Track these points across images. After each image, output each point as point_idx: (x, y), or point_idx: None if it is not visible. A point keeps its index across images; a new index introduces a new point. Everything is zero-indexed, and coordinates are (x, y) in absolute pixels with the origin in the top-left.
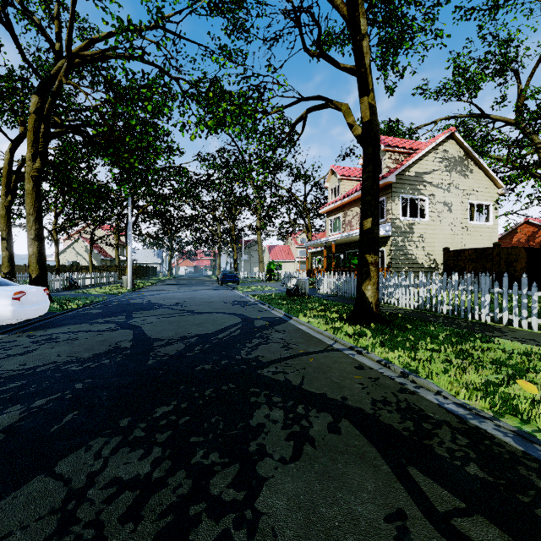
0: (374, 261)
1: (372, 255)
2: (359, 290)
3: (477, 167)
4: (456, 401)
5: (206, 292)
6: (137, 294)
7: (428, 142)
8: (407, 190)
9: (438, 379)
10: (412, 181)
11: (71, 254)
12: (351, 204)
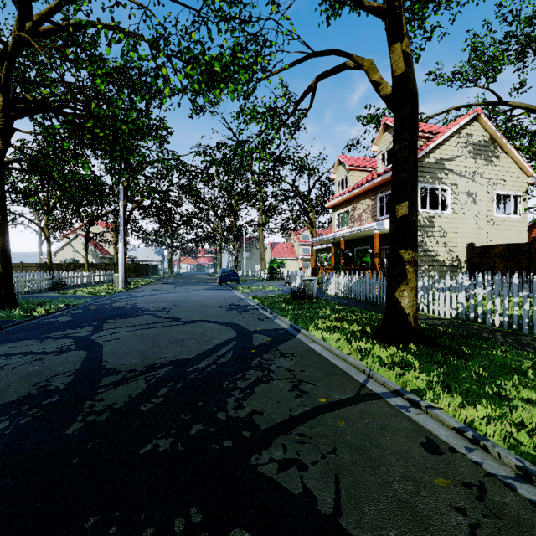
0: (411, 259)
1: (409, 251)
2: (391, 297)
3: (504, 154)
4: None
5: (202, 293)
6: (126, 295)
7: (451, 125)
8: (426, 179)
9: None
10: (433, 168)
11: (69, 251)
12: (361, 197)
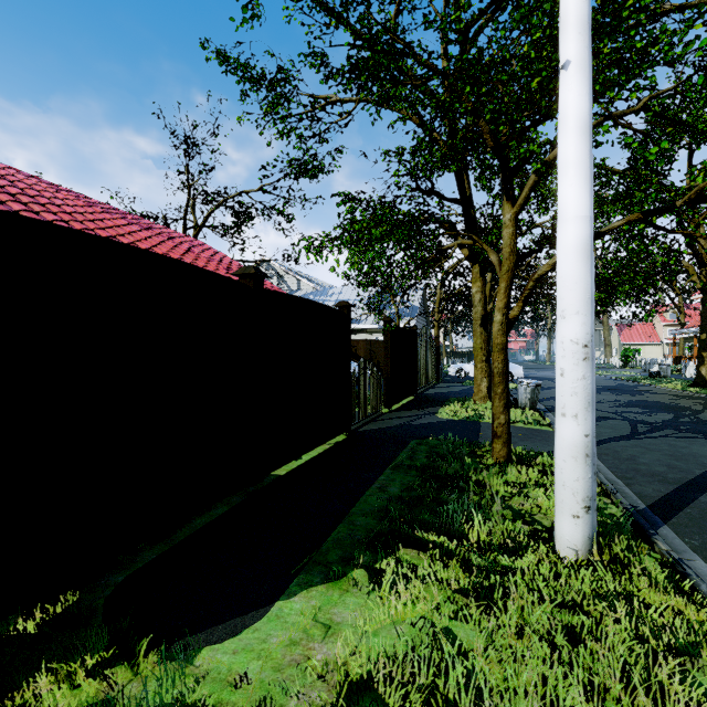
0: (706, 356)
1: (706, 353)
2: (697, 370)
3: None
4: None
5: None
6: None
7: None
8: None
9: None
10: None
11: None
12: None
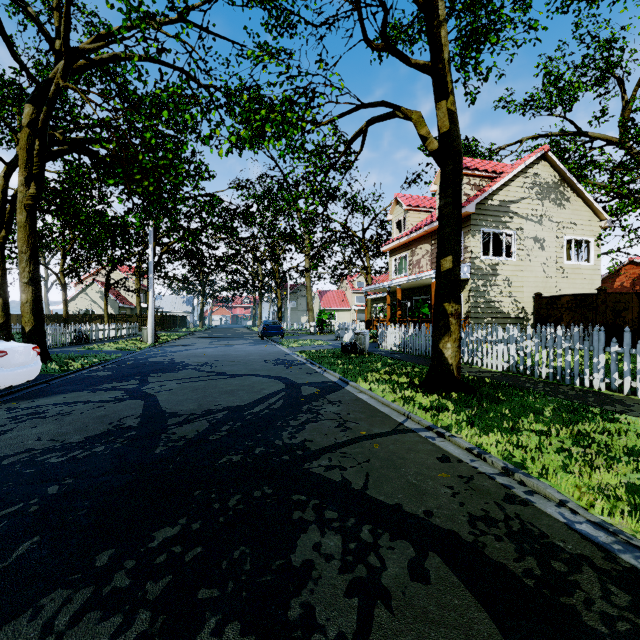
0: (454, 312)
1: (452, 304)
2: (436, 348)
3: (575, 195)
4: (590, 517)
5: (243, 348)
6: (159, 350)
7: (516, 164)
8: (489, 223)
9: (556, 480)
10: (496, 211)
11: (84, 300)
12: (420, 241)
